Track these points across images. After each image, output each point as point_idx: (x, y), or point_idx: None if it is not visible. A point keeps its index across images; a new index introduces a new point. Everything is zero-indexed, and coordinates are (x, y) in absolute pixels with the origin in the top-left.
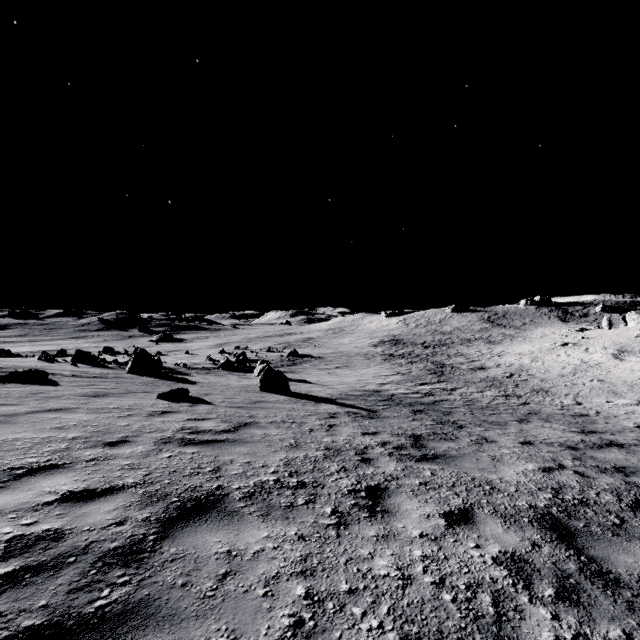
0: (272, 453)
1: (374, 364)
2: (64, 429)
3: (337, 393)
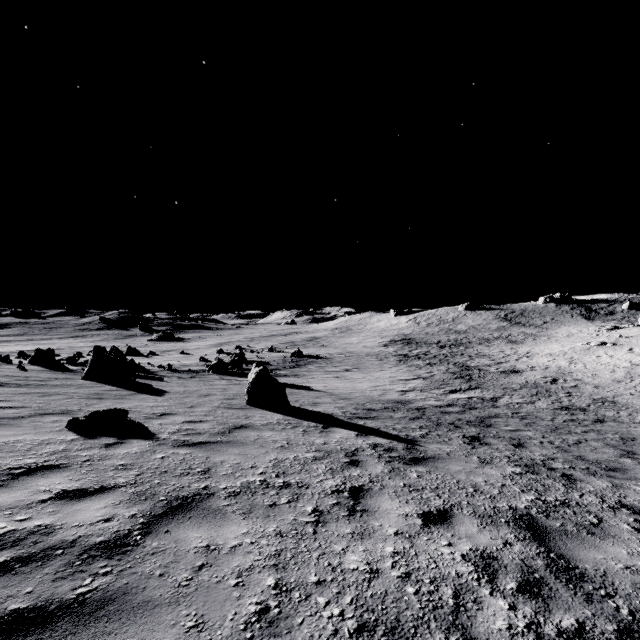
0: None
1: (388, 366)
2: None
3: (351, 406)
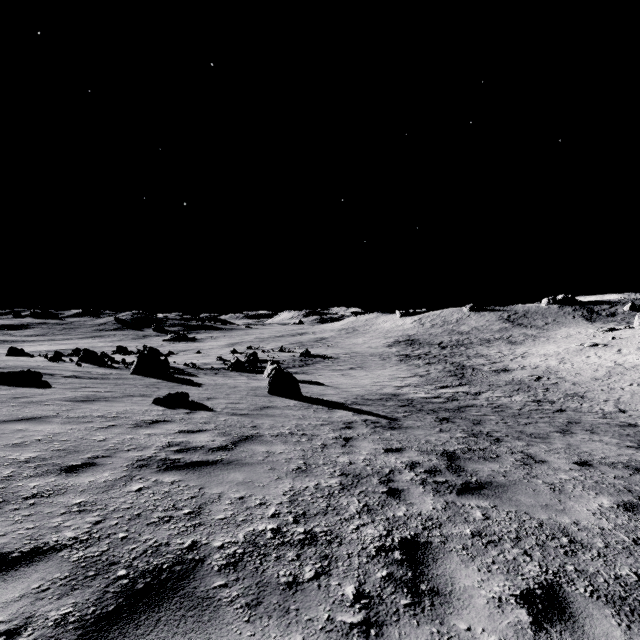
0: (274, 482)
1: (390, 365)
2: (22, 446)
3: (352, 397)
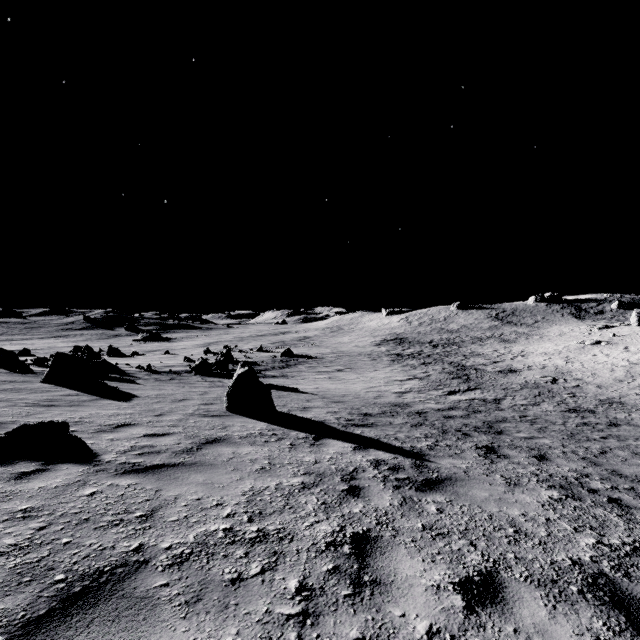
0: None
1: (382, 366)
2: None
3: (345, 411)
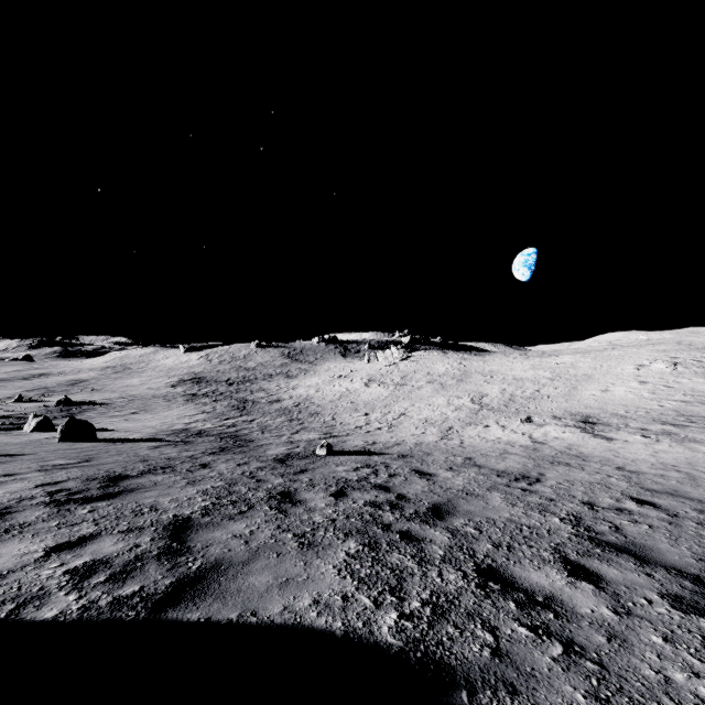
0: (133, 464)
1: (177, 406)
2: None
3: (147, 435)
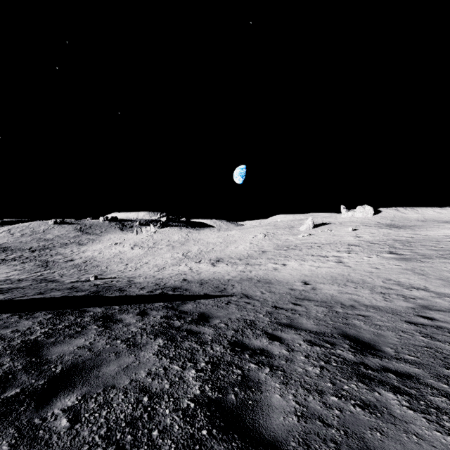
0: None
1: None
2: None
3: None
